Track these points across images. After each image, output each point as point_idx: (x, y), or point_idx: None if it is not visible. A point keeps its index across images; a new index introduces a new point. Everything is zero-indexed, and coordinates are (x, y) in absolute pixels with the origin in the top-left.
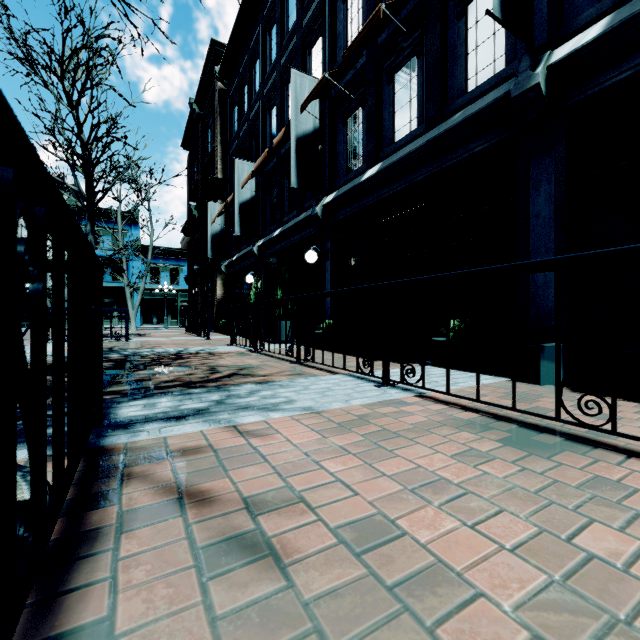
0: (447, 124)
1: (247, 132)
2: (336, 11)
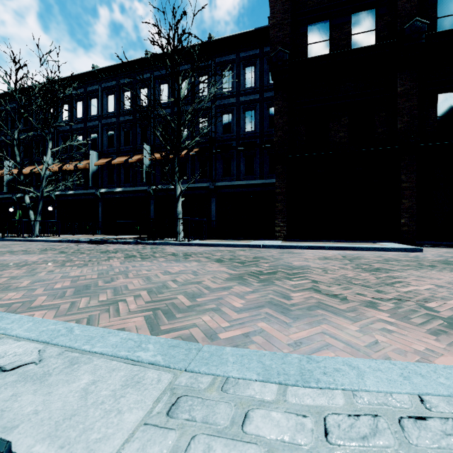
0: (87, 191)
1: (5, 143)
2: (59, 139)
